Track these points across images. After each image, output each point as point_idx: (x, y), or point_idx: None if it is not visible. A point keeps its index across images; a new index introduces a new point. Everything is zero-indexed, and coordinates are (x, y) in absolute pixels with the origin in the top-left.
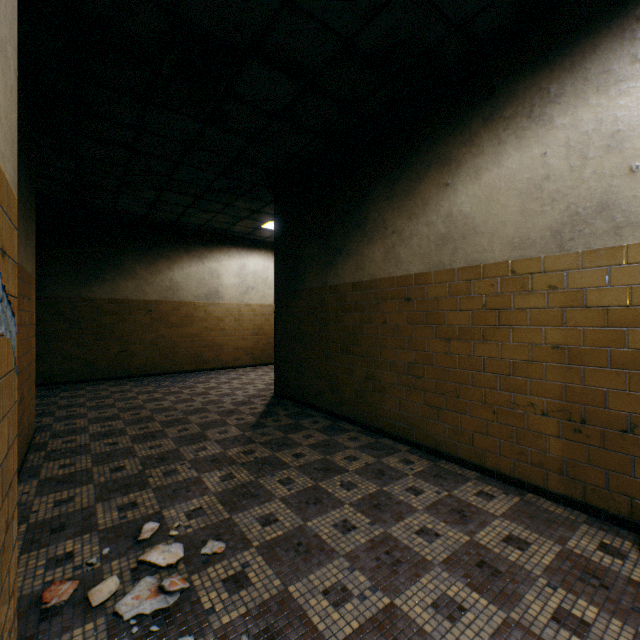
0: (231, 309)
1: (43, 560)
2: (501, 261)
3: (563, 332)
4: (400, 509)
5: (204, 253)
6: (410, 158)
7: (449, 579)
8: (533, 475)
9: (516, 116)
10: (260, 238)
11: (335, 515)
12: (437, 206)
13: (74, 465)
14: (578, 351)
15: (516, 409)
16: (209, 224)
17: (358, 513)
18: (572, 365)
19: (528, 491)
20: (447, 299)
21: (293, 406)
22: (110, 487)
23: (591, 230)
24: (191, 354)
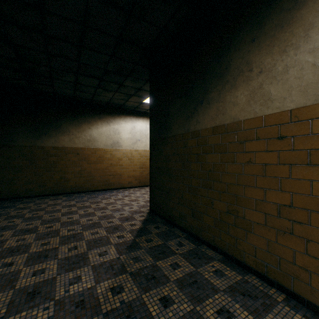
0: (126, 153)
1: None
2: None
3: None
4: None
5: (110, 119)
6: None
7: None
8: None
9: None
10: (143, 110)
11: None
12: None
13: None
14: None
15: None
16: (112, 101)
17: None
18: None
19: None
20: None
21: (162, 223)
22: None
23: None
24: (102, 180)
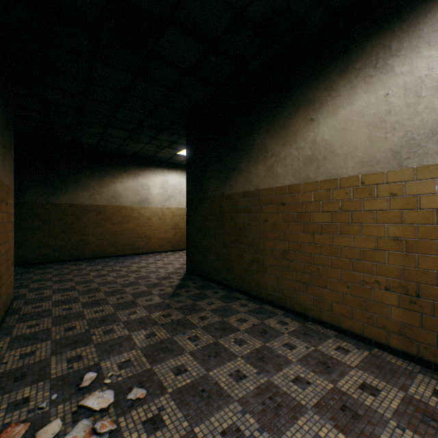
0: (157, 211)
1: (5, 404)
2: (353, 175)
3: (402, 228)
4: (279, 361)
5: (138, 172)
6: (285, 101)
7: (320, 421)
8: (378, 335)
9: (365, 67)
10: (177, 161)
11: (230, 366)
12: (305, 135)
13: (38, 325)
14: (413, 242)
15: (365, 285)
16: (141, 151)
17: (248, 364)
18: (409, 253)
19: (374, 346)
20: (312, 203)
21: (200, 280)
22: (63, 343)
23: (424, 151)
24: (129, 243)
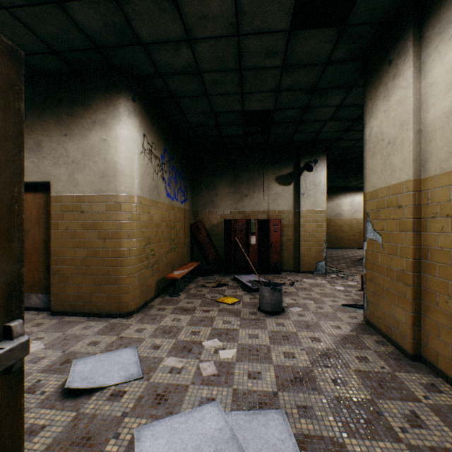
0: (346, 221)
1: None
2: None
3: None
4: None
5: (333, 197)
6: None
7: None
8: None
9: None
10: (362, 186)
11: None
12: None
13: None
14: None
15: None
16: (336, 185)
17: None
18: None
19: None
20: None
21: None
22: None
23: None
24: (328, 241)
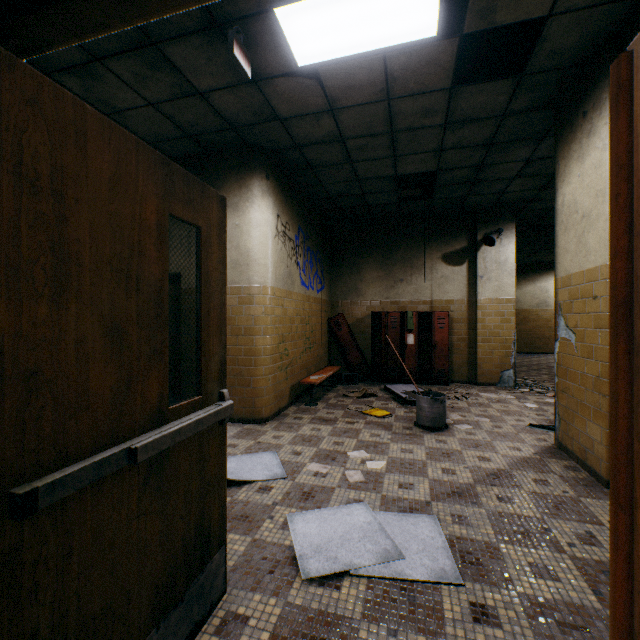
0: None
1: None
2: None
3: None
4: None
5: (535, 277)
6: None
7: None
8: None
9: None
10: None
11: None
12: None
13: None
14: None
15: None
16: (539, 260)
17: None
18: None
19: None
20: None
21: None
22: None
23: None
24: (526, 342)
